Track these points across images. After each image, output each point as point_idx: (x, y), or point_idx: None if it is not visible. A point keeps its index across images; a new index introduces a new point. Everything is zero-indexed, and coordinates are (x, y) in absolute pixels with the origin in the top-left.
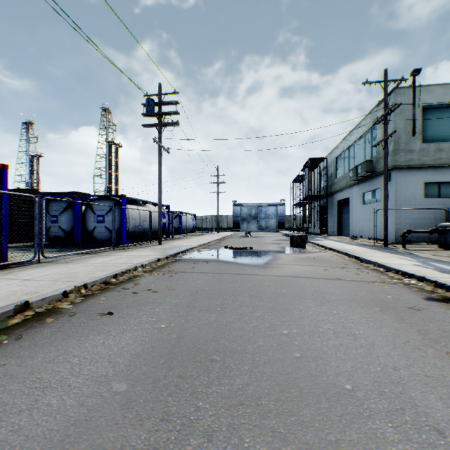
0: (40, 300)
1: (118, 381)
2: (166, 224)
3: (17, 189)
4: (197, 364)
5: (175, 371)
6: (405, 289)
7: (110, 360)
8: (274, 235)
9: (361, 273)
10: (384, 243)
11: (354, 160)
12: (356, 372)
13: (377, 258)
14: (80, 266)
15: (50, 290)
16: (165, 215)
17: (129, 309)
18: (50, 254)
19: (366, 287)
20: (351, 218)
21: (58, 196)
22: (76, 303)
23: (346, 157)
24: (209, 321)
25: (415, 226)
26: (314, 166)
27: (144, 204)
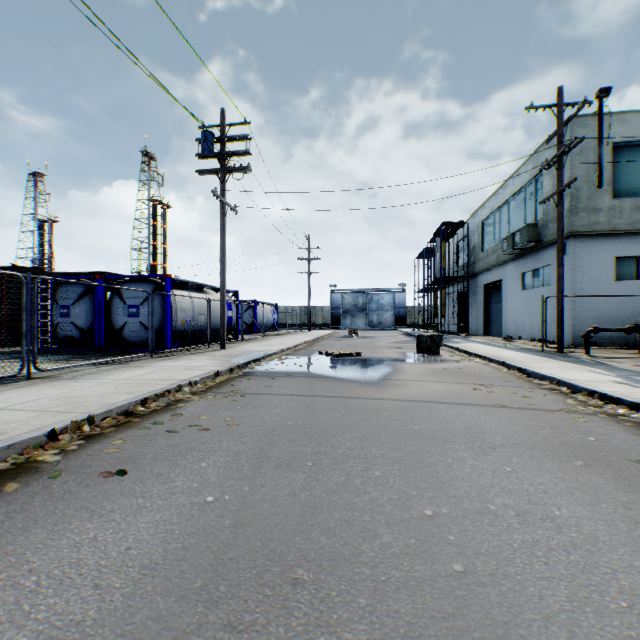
0: (4, 448)
1: (101, 639)
2: (233, 319)
3: (12, 267)
4: (265, 592)
5: (220, 611)
6: (612, 424)
7: (98, 581)
8: (391, 335)
9: (534, 395)
10: (557, 347)
11: (509, 225)
12: (581, 613)
13: (553, 371)
14: (92, 384)
15: (28, 429)
16: (232, 305)
17: (157, 464)
18: (54, 364)
19: (548, 420)
20: (504, 310)
21: (71, 277)
22: (69, 451)
23: (496, 221)
24: (293, 489)
25: (602, 322)
26: (449, 234)
27: (200, 290)
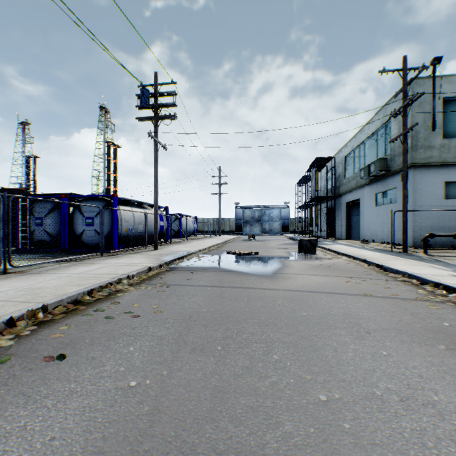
0: None
1: None
2: (164, 227)
3: (1, 189)
4: None
5: None
6: None
7: None
8: (279, 239)
9: (392, 286)
10: (403, 248)
11: (365, 159)
12: None
13: (404, 266)
14: (52, 277)
15: None
16: (163, 217)
17: (92, 348)
18: (27, 261)
19: (408, 307)
20: (361, 220)
21: (43, 196)
22: (22, 336)
23: (356, 156)
24: (205, 373)
25: (435, 230)
26: (321, 166)
27: (139, 206)
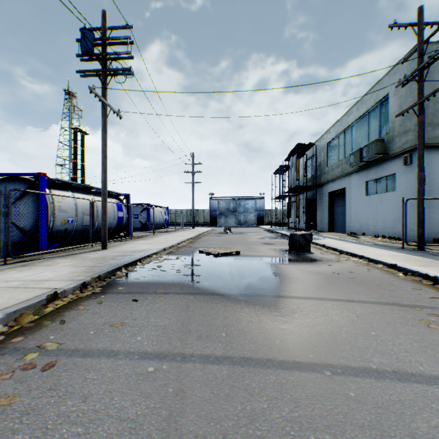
0: None
1: None
2: (123, 219)
3: None
4: None
5: None
6: None
7: None
8: (256, 231)
9: None
10: (418, 245)
11: (353, 144)
12: None
13: None
14: None
15: None
16: (122, 207)
17: None
18: None
19: None
20: (348, 211)
21: None
22: None
23: (340, 142)
24: None
25: None
26: (300, 154)
27: (87, 191)
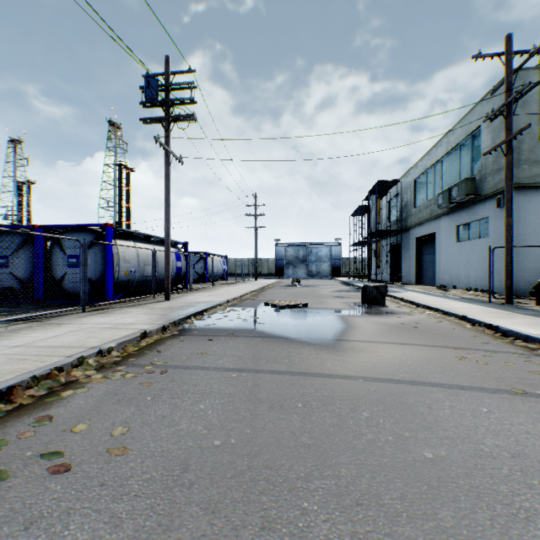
0: None
1: None
2: (182, 269)
3: None
4: None
5: None
6: None
7: None
8: (330, 284)
9: (539, 367)
10: (506, 298)
11: (443, 182)
12: None
13: (534, 329)
14: None
15: None
16: (181, 256)
17: None
18: None
19: None
20: (437, 261)
21: (9, 226)
22: None
23: (429, 179)
24: None
25: None
26: (383, 192)
27: (147, 241)
